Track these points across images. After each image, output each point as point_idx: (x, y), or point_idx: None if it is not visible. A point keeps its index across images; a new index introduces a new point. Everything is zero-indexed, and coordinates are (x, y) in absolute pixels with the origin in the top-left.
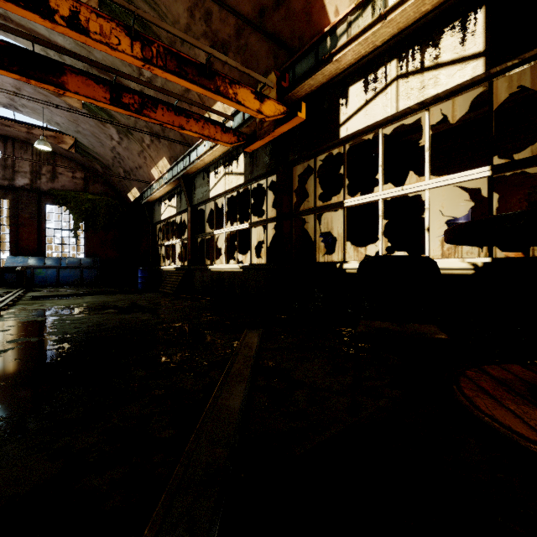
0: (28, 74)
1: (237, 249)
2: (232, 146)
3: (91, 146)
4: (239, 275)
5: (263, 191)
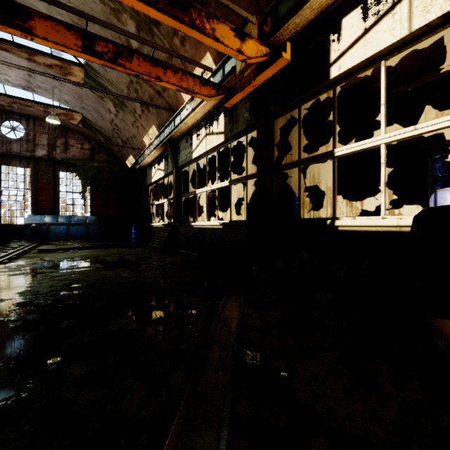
0: None
1: (218, 207)
2: (213, 106)
3: (94, 120)
4: (219, 232)
5: (242, 155)
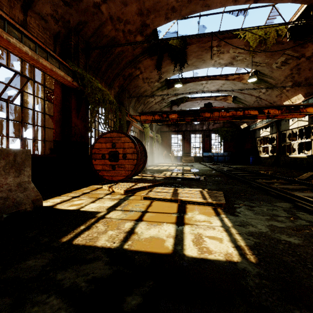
0: (251, 118)
1: (304, 149)
2: None
3: None
4: (305, 159)
5: None
